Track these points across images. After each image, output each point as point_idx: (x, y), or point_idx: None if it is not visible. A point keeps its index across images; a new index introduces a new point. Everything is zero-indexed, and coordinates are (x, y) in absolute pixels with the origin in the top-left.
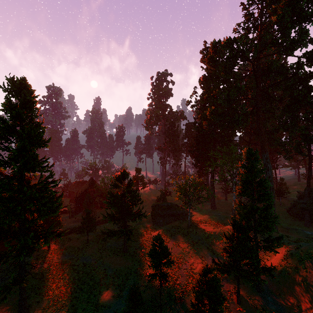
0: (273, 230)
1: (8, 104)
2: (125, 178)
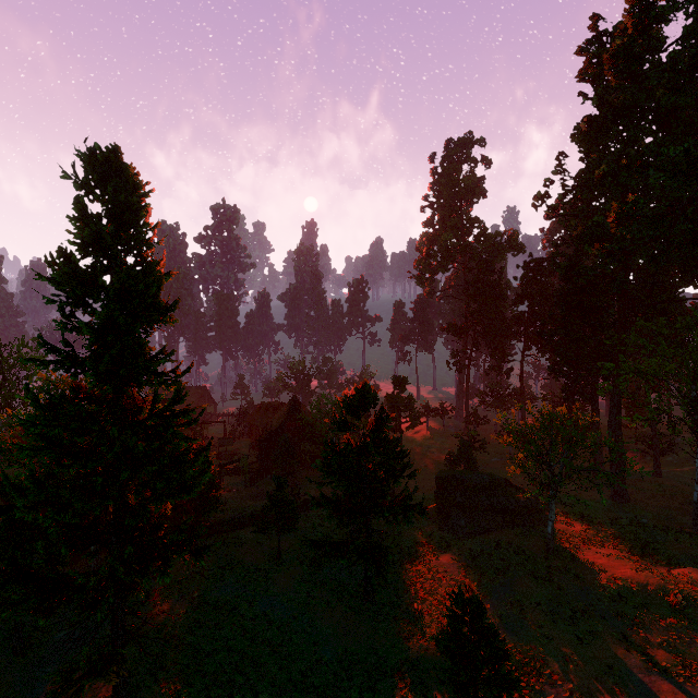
0: None
1: (79, 216)
2: (369, 405)
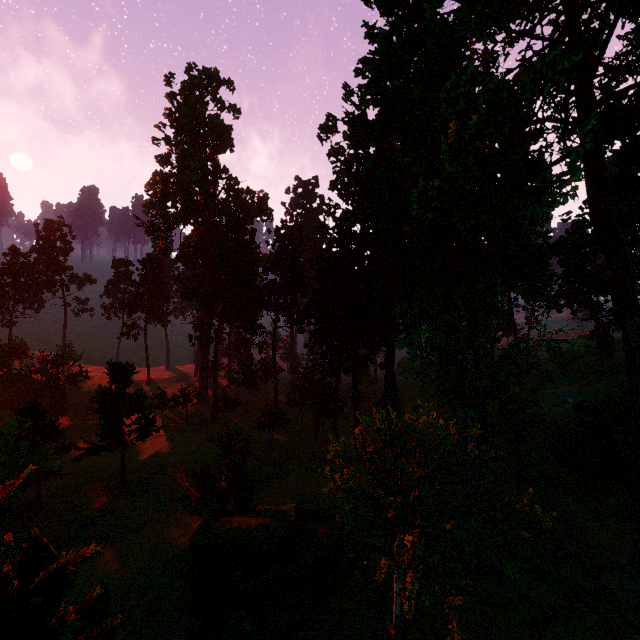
0: None
1: None
2: None
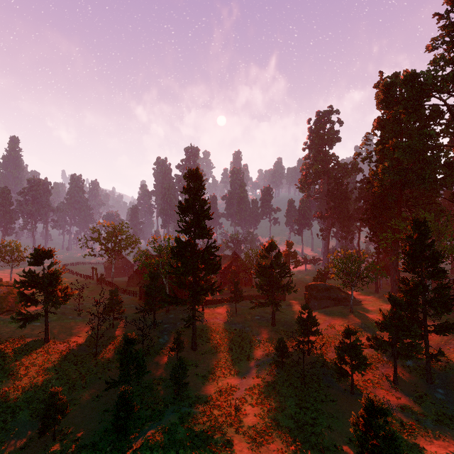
0: (447, 313)
1: (188, 189)
2: (273, 249)
